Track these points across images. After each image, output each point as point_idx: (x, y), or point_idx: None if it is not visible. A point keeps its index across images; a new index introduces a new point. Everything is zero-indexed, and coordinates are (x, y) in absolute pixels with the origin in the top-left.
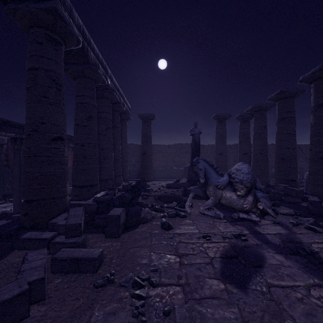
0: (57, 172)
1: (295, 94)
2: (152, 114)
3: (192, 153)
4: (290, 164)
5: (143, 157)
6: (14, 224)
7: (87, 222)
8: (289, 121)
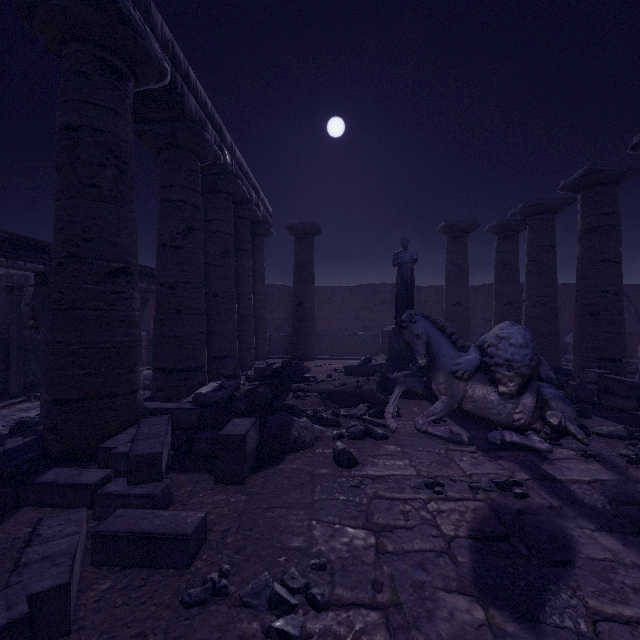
0: (118, 343)
1: (620, 175)
2: (315, 225)
3: (397, 303)
4: (609, 325)
5: (296, 311)
6: (31, 449)
7: (179, 447)
8: (608, 234)
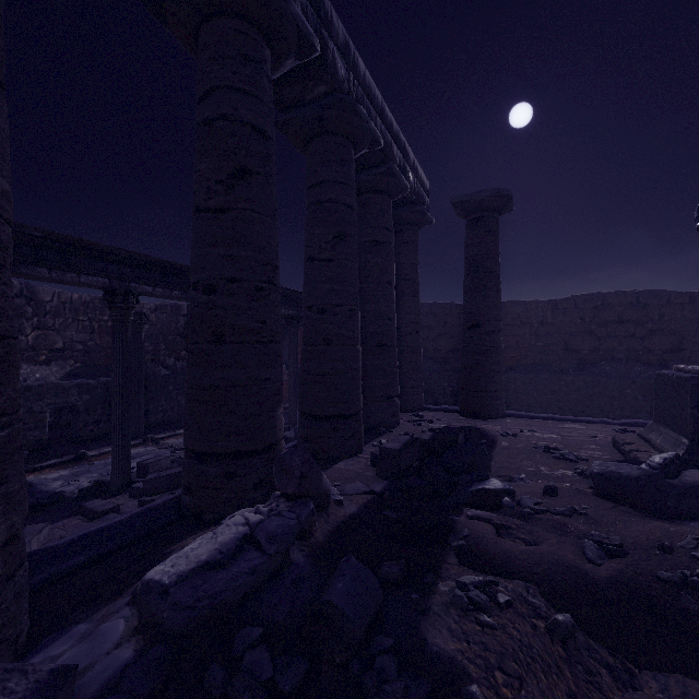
0: None
1: None
2: (501, 191)
3: None
4: None
5: (468, 337)
6: None
7: None
8: None
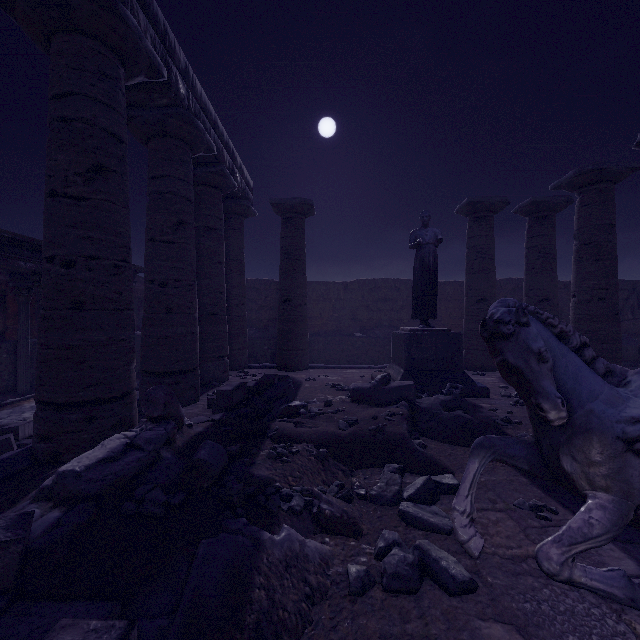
0: None
1: None
2: (306, 201)
3: (414, 298)
4: None
5: (283, 308)
6: None
7: None
8: None
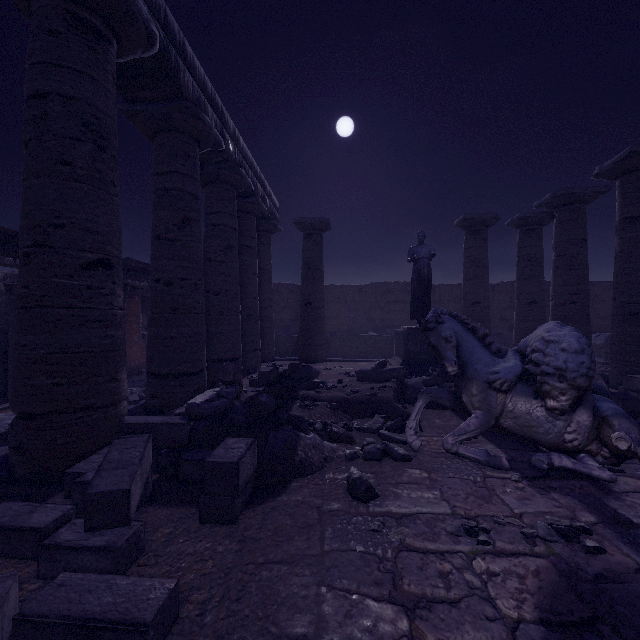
0: (95, 346)
1: None
2: (324, 219)
3: (412, 302)
4: None
5: (304, 310)
6: None
7: (164, 470)
8: None
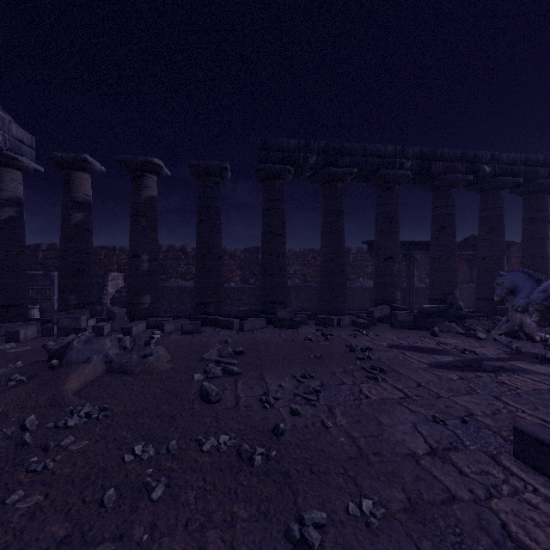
0: (387, 282)
1: None
2: None
3: None
4: None
5: None
6: None
7: None
8: None
